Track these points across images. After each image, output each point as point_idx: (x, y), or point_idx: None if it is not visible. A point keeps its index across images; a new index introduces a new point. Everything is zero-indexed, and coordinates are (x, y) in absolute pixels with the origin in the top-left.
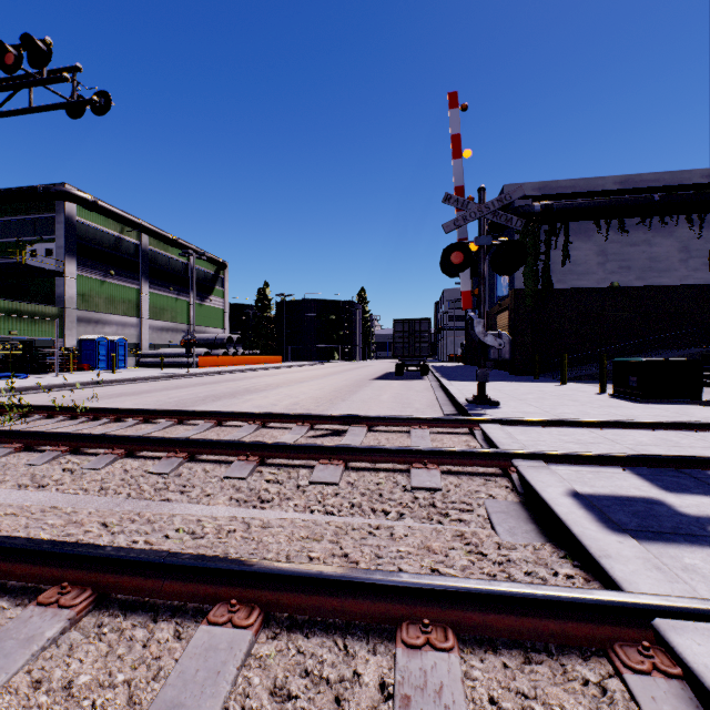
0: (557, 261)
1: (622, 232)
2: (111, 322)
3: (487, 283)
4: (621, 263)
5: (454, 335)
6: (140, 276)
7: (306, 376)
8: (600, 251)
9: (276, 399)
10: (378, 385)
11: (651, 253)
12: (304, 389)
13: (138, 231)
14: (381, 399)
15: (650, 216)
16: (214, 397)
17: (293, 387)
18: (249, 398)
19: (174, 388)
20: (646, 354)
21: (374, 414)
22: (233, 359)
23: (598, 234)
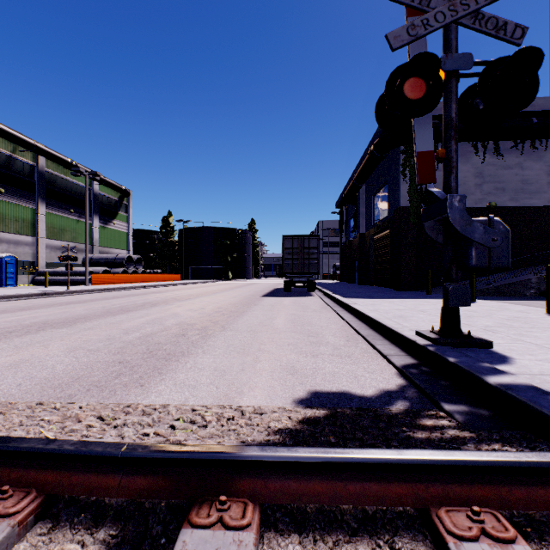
0: (438, 181)
1: (498, 155)
2: (1, 239)
3: (364, 208)
4: (497, 184)
5: (328, 257)
6: (36, 197)
7: (195, 293)
8: (478, 173)
9: (126, 329)
10: (269, 303)
11: (523, 176)
12: (180, 310)
13: (32, 151)
14: (275, 326)
15: (527, 139)
16: (38, 326)
17: (170, 307)
18: (87, 327)
19: (14, 310)
20: (521, 270)
21: (269, 365)
22: (131, 277)
23: (476, 157)
